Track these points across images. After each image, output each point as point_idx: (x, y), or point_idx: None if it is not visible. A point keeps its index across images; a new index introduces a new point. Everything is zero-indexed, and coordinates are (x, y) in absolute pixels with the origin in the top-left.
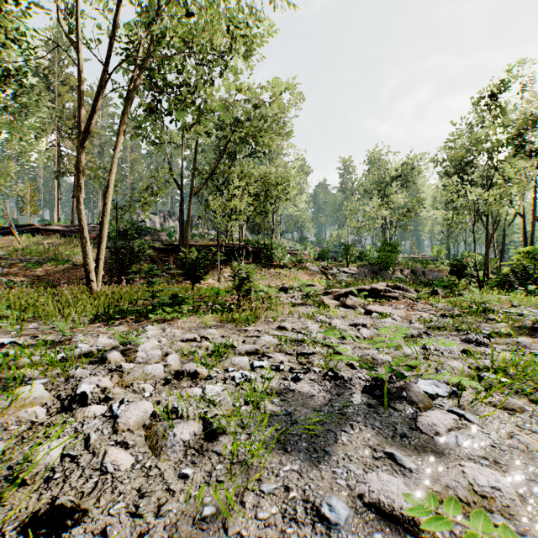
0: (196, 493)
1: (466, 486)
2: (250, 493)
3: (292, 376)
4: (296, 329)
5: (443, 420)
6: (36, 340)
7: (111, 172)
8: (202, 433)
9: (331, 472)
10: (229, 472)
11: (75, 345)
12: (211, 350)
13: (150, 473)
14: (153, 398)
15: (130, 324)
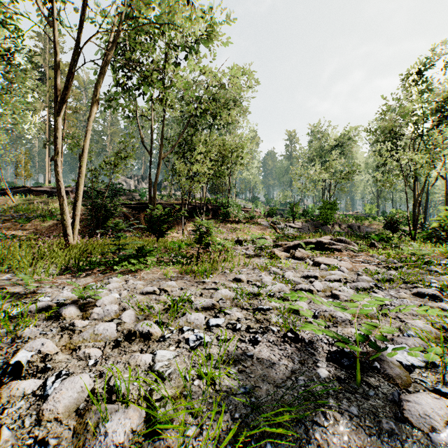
0: None
1: None
2: None
3: (250, 337)
4: (251, 281)
5: (437, 410)
6: None
7: (86, 139)
8: (139, 433)
9: None
10: None
11: (37, 299)
12: (168, 305)
13: None
14: (97, 366)
15: (97, 275)
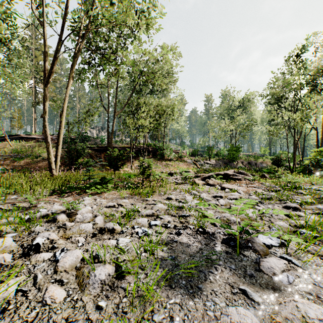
0: (107, 321)
1: (300, 318)
2: (145, 322)
3: (176, 231)
4: (178, 199)
5: (278, 265)
6: (12, 207)
7: (64, 102)
8: (113, 274)
9: (203, 304)
10: (131, 305)
11: (38, 210)
12: (124, 213)
13: (76, 305)
14: (84, 246)
15: (75, 196)
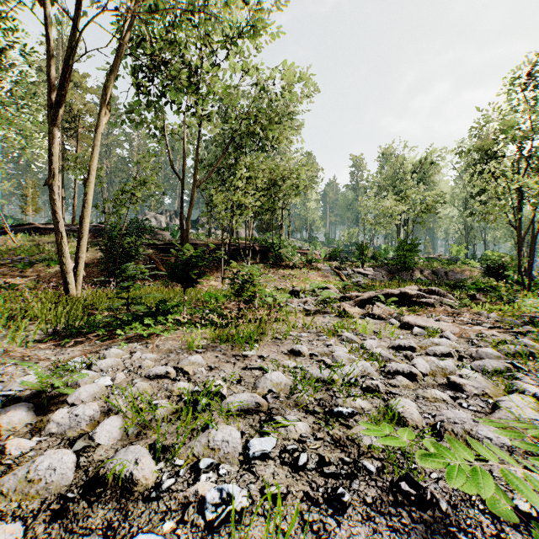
0: None
1: None
2: None
3: (327, 489)
4: (316, 356)
5: None
6: None
7: (94, 157)
8: None
9: None
10: None
11: None
12: (185, 401)
13: None
14: None
15: (93, 342)
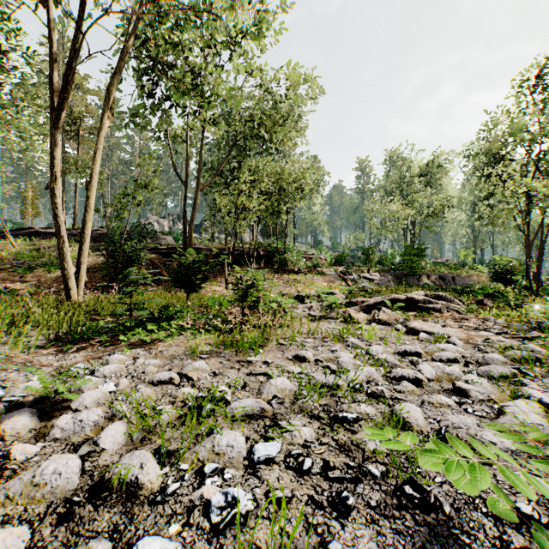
0: None
1: None
2: None
3: (331, 493)
4: (321, 361)
5: None
6: None
7: (96, 161)
8: None
9: None
10: None
11: None
12: (189, 406)
13: None
14: None
15: (95, 348)
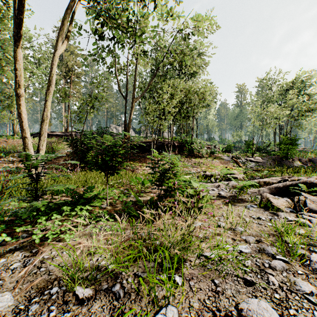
0: None
1: None
2: None
3: None
4: None
5: None
6: None
7: (52, 74)
8: None
9: None
10: None
11: None
12: None
13: None
14: None
15: None
